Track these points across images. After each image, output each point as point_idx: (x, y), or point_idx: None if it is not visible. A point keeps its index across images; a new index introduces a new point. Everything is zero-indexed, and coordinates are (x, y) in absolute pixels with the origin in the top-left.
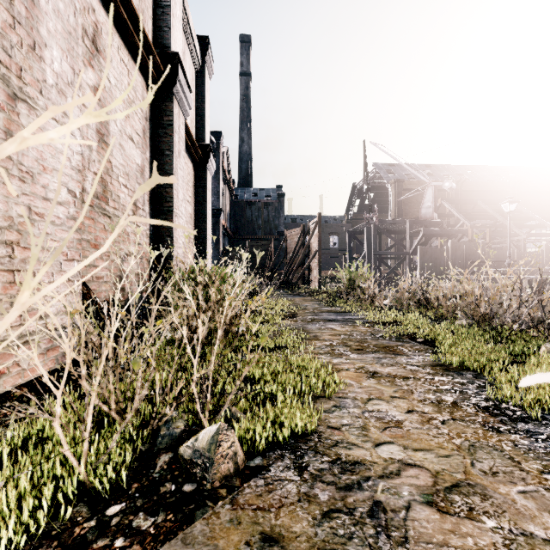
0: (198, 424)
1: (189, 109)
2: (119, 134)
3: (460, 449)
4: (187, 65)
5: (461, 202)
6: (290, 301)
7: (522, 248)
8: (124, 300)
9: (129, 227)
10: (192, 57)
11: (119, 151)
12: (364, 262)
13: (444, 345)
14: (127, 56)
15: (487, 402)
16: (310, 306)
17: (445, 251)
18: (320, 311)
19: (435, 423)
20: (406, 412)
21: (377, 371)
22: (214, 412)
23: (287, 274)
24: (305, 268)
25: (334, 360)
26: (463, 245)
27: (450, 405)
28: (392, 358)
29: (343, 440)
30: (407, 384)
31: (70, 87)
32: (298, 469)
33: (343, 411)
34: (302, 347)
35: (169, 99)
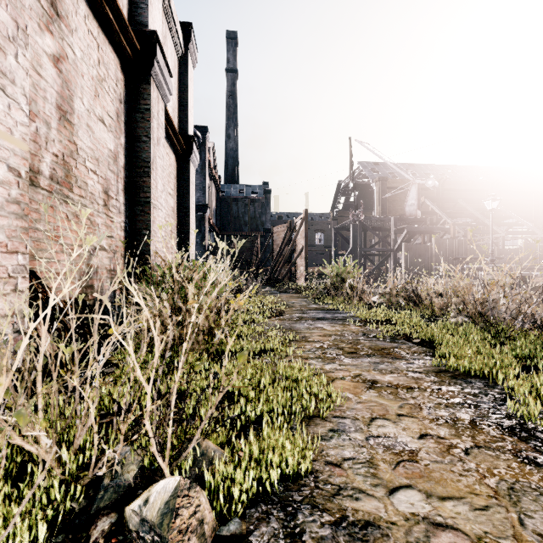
0: (158, 465)
1: (169, 95)
2: (86, 113)
3: (498, 494)
4: (169, 51)
5: (442, 200)
6: (276, 298)
7: (501, 246)
8: (92, 299)
9: (99, 218)
10: (175, 43)
11: (86, 133)
12: (350, 259)
13: (446, 348)
14: (97, 28)
15: (510, 420)
16: (297, 303)
17: (429, 248)
18: (308, 309)
19: (457, 453)
20: (418, 438)
21: (376, 380)
22: (177, 452)
23: (273, 270)
24: (292, 264)
25: (327, 366)
26: (446, 242)
27: (469, 425)
28: (390, 363)
29: (347, 484)
30: (413, 397)
31: (11, 42)
32: (290, 539)
33: (342, 437)
34: (291, 351)
35: (147, 81)
